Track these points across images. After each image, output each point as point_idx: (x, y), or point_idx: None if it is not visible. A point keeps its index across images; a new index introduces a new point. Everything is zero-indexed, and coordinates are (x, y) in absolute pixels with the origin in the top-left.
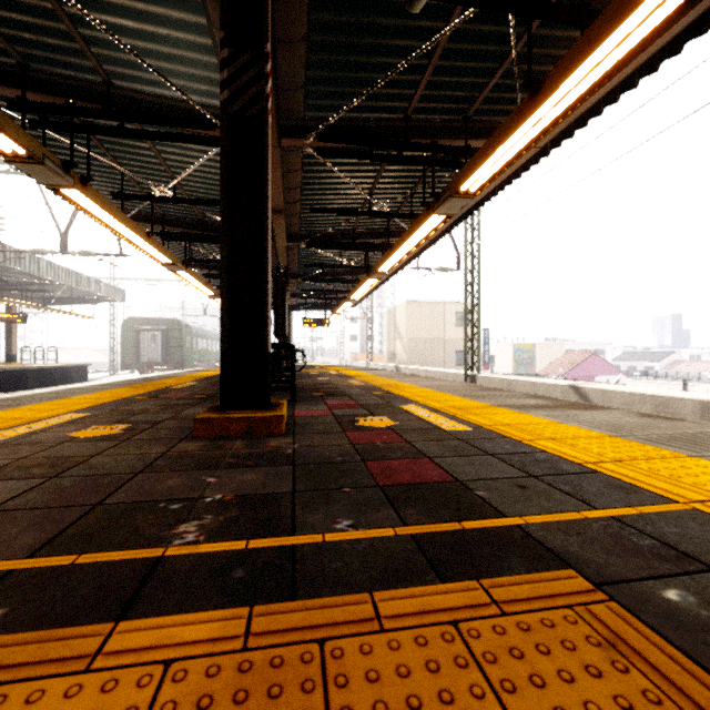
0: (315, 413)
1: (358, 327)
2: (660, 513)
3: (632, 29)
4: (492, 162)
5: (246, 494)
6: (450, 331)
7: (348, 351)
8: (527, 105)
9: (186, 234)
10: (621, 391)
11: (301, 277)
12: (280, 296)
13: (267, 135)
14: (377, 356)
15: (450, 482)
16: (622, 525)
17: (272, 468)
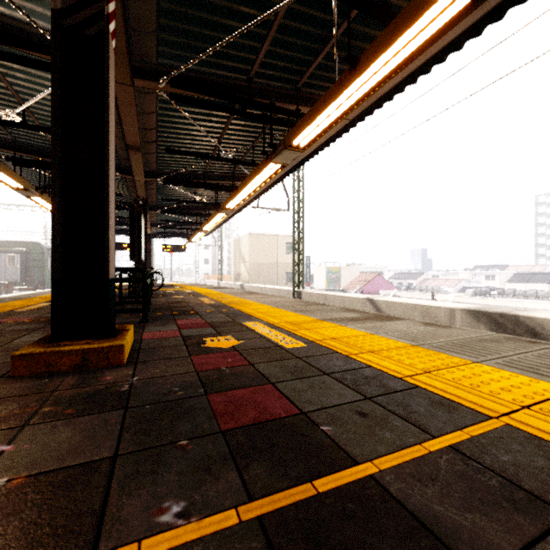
0: (164, 334)
1: (211, 253)
2: (485, 434)
3: (425, 25)
4: (318, 123)
5: (47, 469)
6: (282, 257)
7: (202, 272)
8: (347, 77)
9: (41, 162)
10: (400, 302)
11: (159, 210)
12: (136, 224)
13: (108, 56)
14: (226, 276)
15: (296, 415)
16: (464, 457)
17: (97, 417)
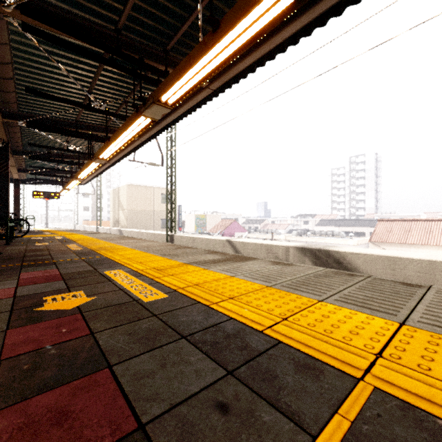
0: None
1: (91, 201)
2: (362, 412)
3: (276, 2)
4: (184, 81)
5: None
6: (158, 206)
7: (82, 218)
8: (209, 39)
9: None
10: (251, 242)
11: (27, 155)
12: None
13: None
14: (106, 222)
15: (129, 434)
16: None
17: None
